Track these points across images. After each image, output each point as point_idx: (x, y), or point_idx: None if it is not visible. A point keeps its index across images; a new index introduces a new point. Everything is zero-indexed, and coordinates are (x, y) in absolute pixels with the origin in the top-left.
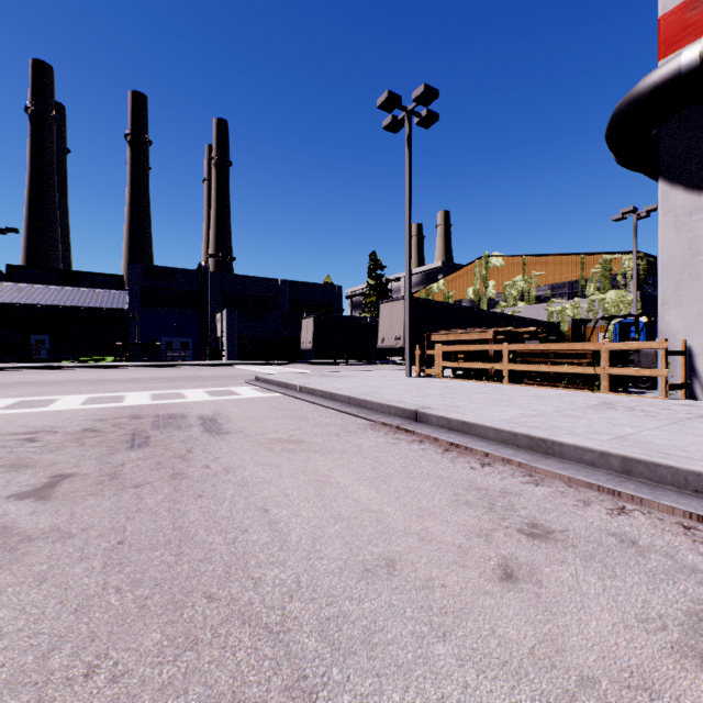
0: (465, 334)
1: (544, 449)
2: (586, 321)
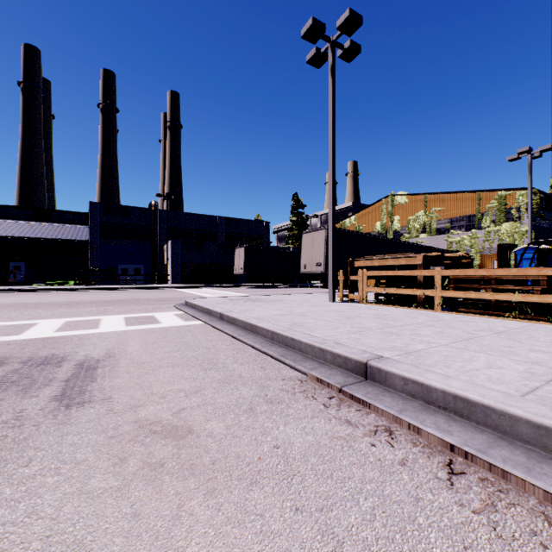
0: (391, 259)
1: None
2: (511, 246)
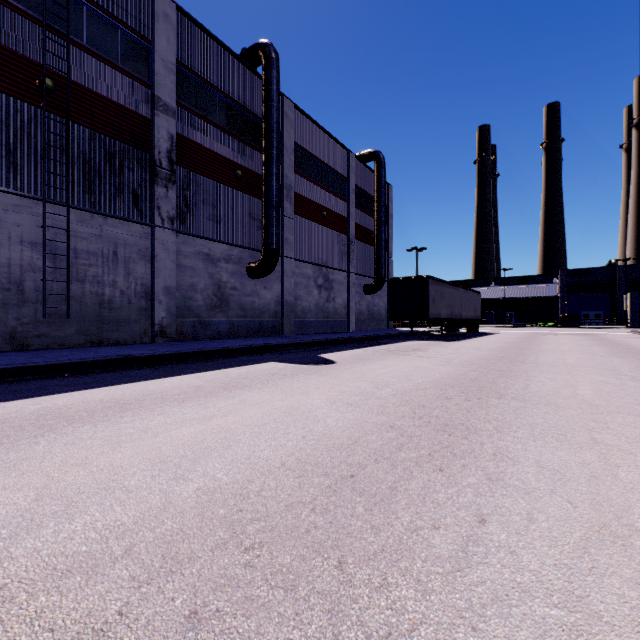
0: None
1: None
2: None
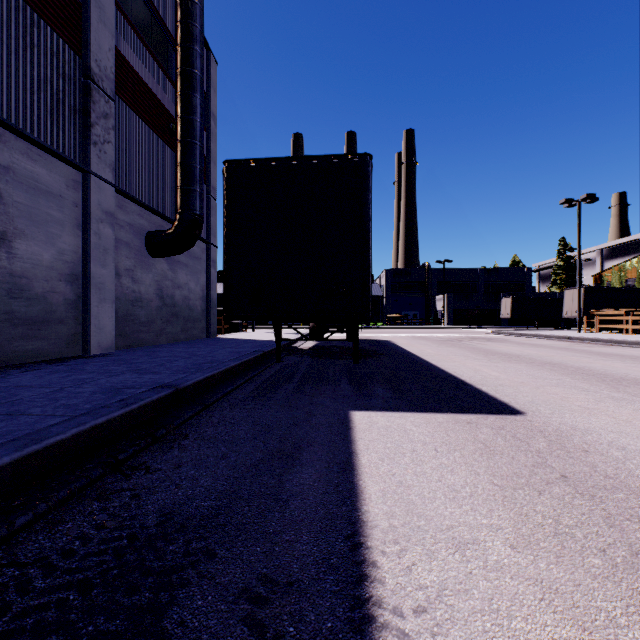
0: (610, 311)
1: (597, 341)
2: None
